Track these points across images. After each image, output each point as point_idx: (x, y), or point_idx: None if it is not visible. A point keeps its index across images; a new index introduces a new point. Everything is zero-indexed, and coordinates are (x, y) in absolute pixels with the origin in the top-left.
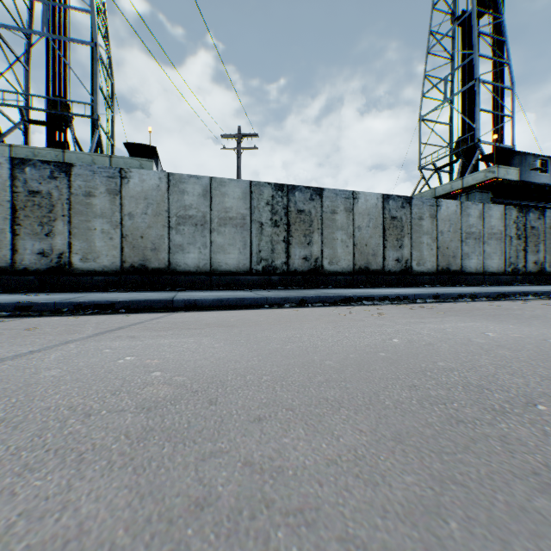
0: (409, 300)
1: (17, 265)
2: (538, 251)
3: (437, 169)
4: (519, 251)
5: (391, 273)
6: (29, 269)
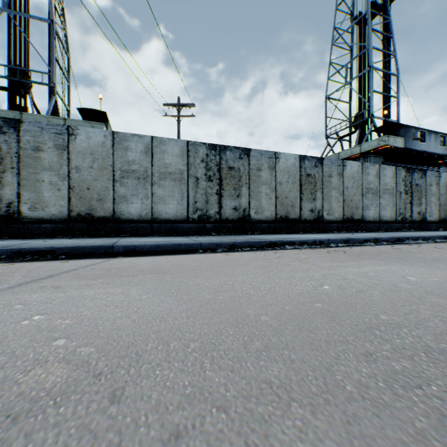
0: (324, 245)
1: None
2: (421, 204)
3: (340, 138)
4: (407, 204)
5: (306, 221)
6: None
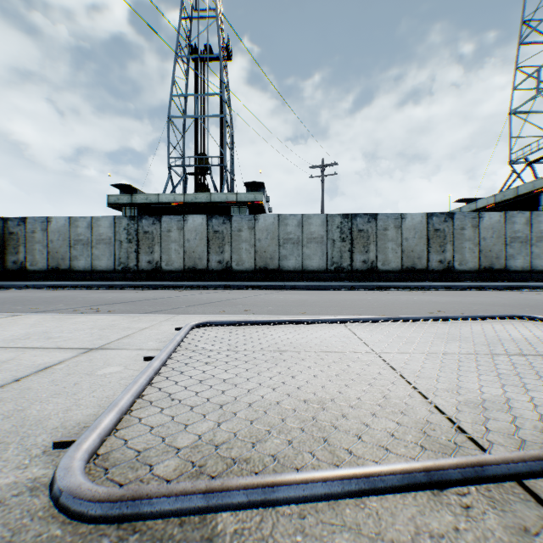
0: (425, 289)
1: (209, 268)
2: None
3: (529, 163)
4: None
5: (434, 271)
6: (214, 270)
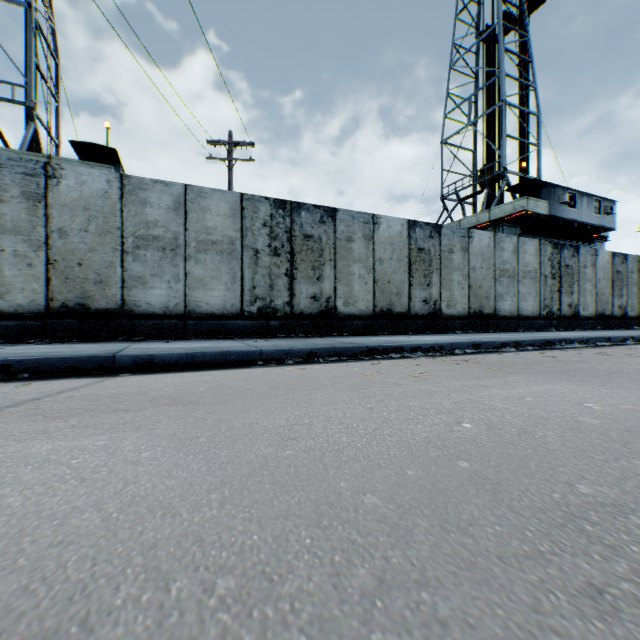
0: (446, 351)
1: None
2: (572, 293)
3: (461, 199)
4: (554, 292)
5: (418, 316)
6: None
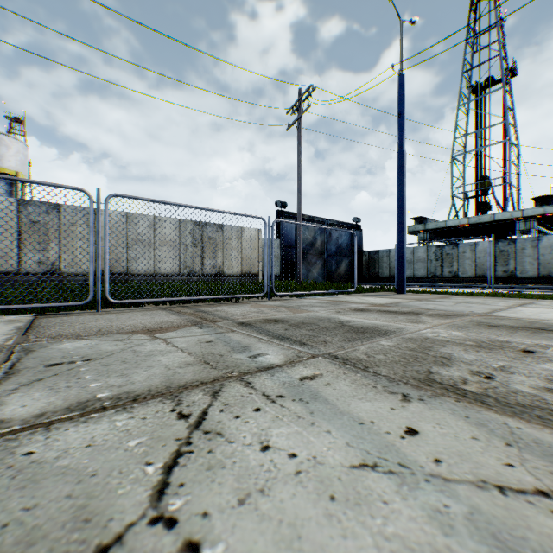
0: None
1: (494, 276)
2: None
3: None
4: None
5: None
6: (499, 277)
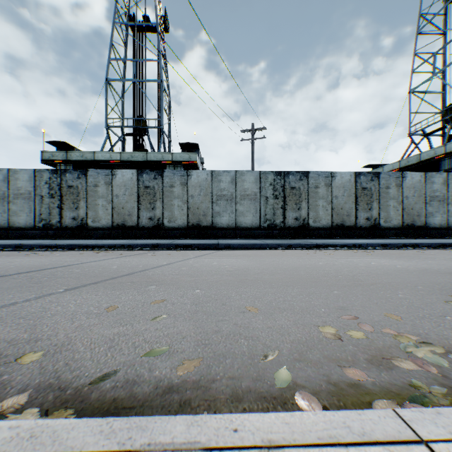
0: (362, 247)
1: (139, 225)
2: None
3: (426, 134)
4: None
5: (361, 228)
6: (144, 227)
